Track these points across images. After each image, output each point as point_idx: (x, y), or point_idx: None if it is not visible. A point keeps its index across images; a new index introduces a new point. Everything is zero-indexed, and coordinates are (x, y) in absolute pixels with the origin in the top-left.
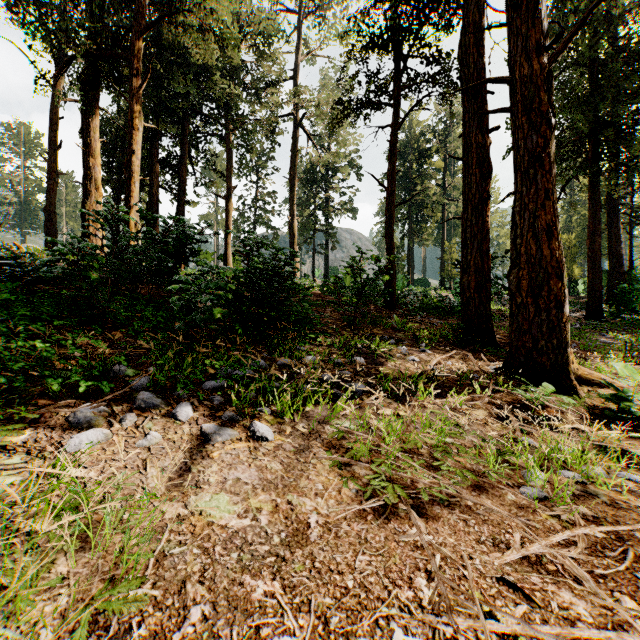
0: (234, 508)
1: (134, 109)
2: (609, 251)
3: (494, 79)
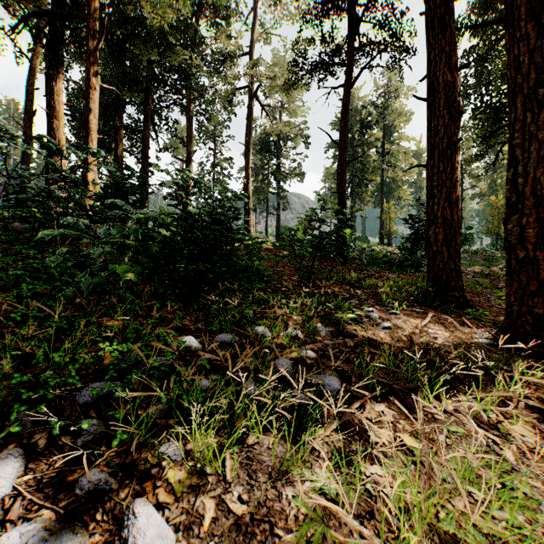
0: None
1: (92, 69)
2: None
3: None
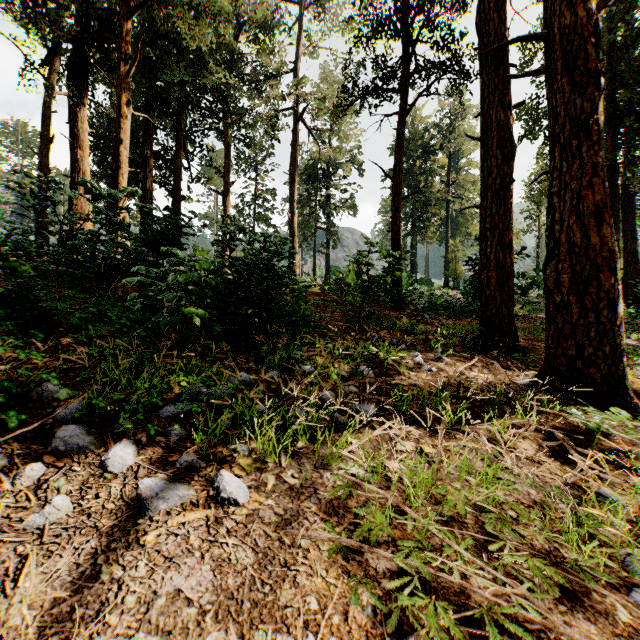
0: None
1: (122, 96)
2: (624, 248)
3: (525, 37)
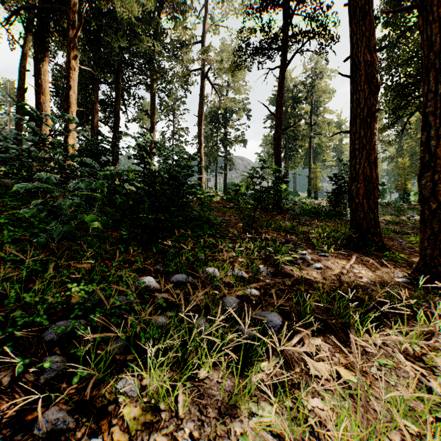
0: None
1: (72, 53)
2: None
3: None
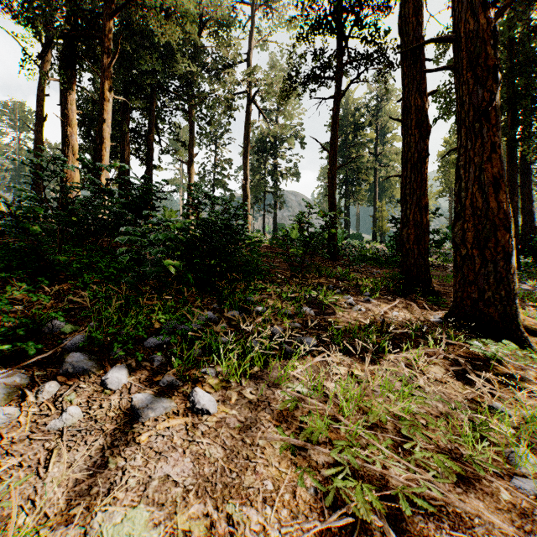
0: (152, 534)
1: (105, 83)
2: (522, 209)
3: (437, 38)
